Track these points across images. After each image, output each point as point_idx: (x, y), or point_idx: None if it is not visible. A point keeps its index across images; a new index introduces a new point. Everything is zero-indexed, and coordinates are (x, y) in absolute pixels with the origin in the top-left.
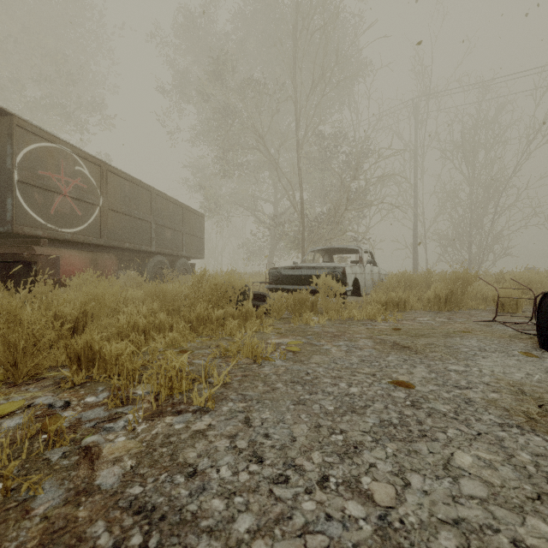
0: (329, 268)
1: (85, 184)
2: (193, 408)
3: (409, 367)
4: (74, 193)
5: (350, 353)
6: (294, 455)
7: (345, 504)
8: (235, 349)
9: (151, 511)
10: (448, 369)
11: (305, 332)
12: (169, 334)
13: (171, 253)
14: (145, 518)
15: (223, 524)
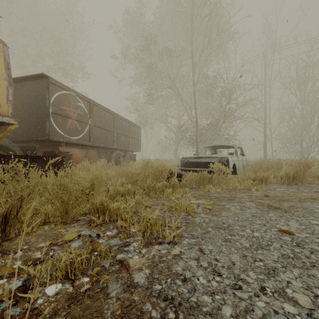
0: (218, 158)
1: (82, 112)
2: (166, 241)
3: (285, 221)
4: (77, 118)
5: (243, 210)
6: (238, 272)
7: (282, 305)
8: (178, 207)
9: (172, 300)
10: (311, 223)
11: (210, 197)
12: (136, 196)
13: (124, 149)
14: (170, 303)
15: (215, 310)
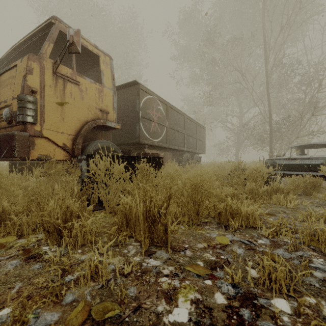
0: (324, 159)
1: (161, 115)
2: None
3: None
4: (158, 121)
5: None
6: None
7: None
8: None
9: None
10: None
11: None
12: (245, 201)
13: (192, 151)
14: None
15: None
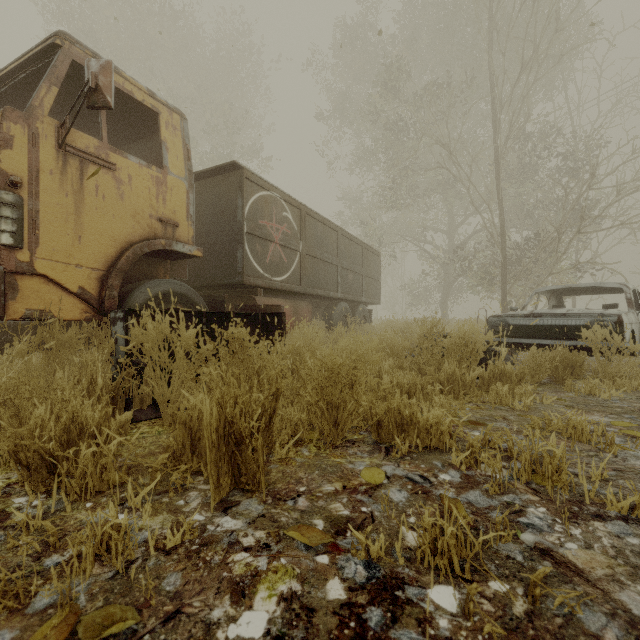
0: (590, 316)
1: (289, 230)
2: (612, 514)
3: None
4: (282, 240)
5: None
6: None
7: None
8: (573, 430)
9: None
10: None
11: (609, 408)
12: (436, 398)
13: (353, 298)
14: None
15: None
